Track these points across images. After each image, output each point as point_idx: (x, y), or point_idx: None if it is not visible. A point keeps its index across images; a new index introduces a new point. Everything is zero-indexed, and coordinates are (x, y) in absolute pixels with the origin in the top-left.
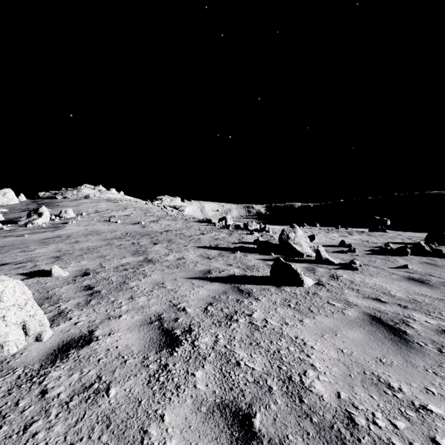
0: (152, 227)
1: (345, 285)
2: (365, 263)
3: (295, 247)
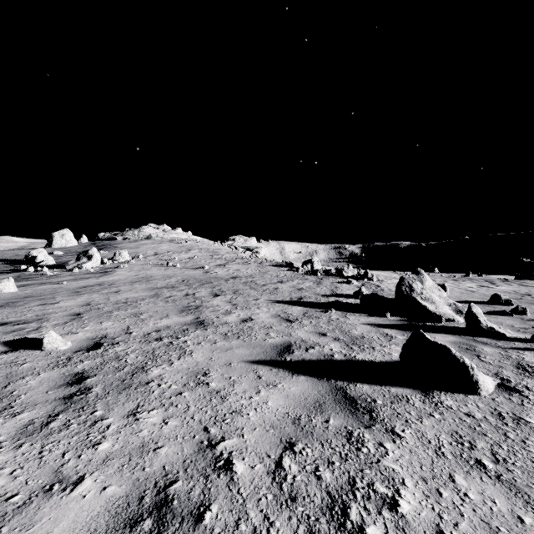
0: (217, 272)
1: None
2: None
3: (424, 305)
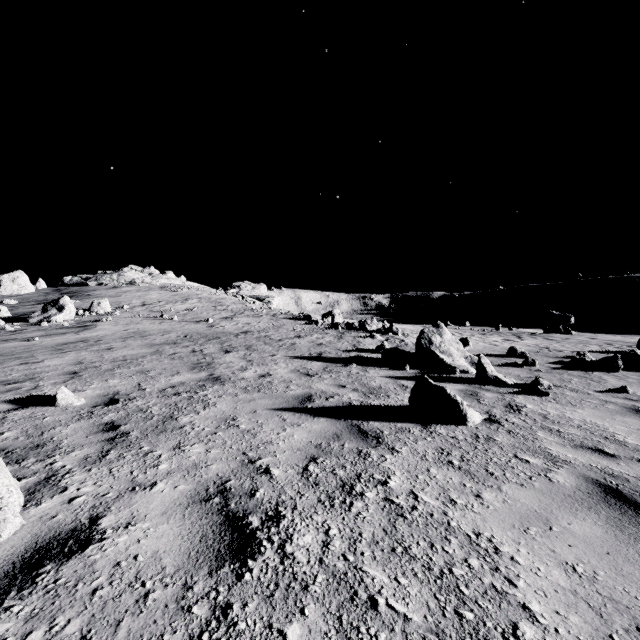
0: (224, 326)
1: (535, 422)
2: (555, 384)
3: (442, 358)
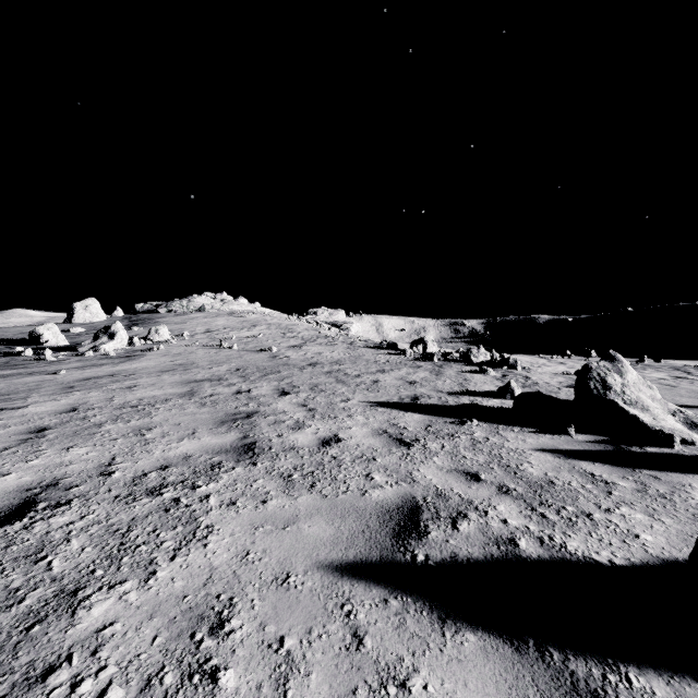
0: (289, 356)
1: None
2: None
3: (634, 415)
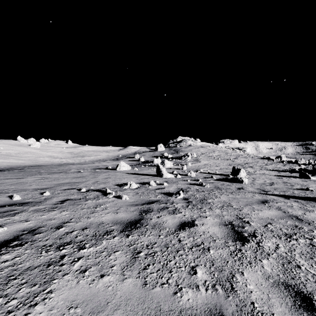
0: (237, 161)
1: None
2: None
3: None
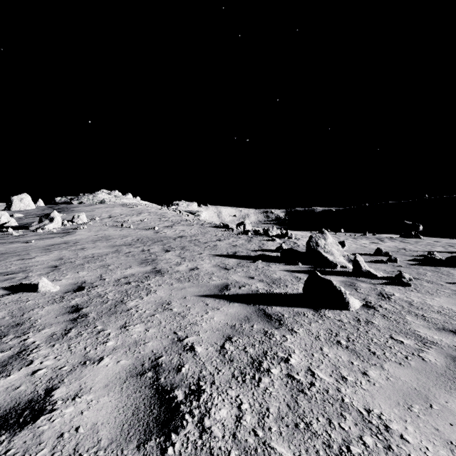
0: (166, 232)
1: (403, 308)
2: (414, 277)
3: (326, 256)
